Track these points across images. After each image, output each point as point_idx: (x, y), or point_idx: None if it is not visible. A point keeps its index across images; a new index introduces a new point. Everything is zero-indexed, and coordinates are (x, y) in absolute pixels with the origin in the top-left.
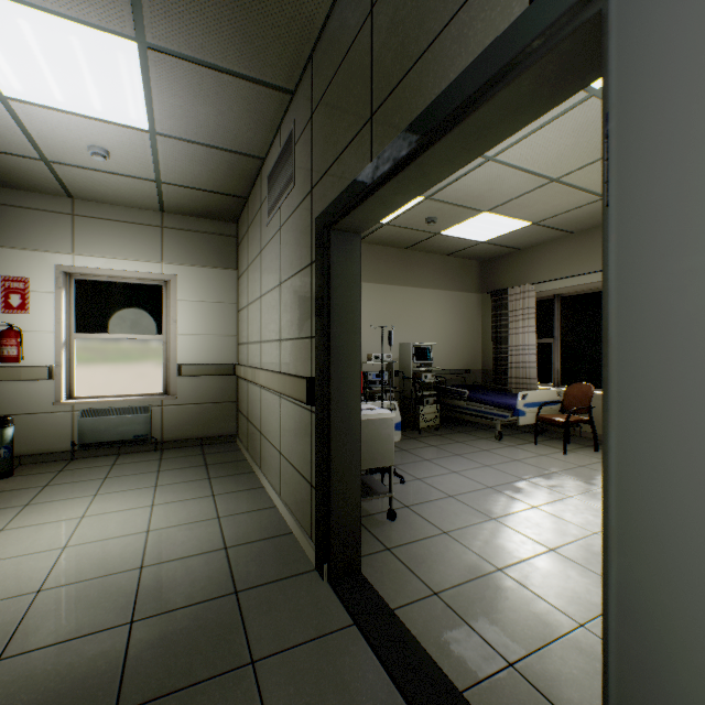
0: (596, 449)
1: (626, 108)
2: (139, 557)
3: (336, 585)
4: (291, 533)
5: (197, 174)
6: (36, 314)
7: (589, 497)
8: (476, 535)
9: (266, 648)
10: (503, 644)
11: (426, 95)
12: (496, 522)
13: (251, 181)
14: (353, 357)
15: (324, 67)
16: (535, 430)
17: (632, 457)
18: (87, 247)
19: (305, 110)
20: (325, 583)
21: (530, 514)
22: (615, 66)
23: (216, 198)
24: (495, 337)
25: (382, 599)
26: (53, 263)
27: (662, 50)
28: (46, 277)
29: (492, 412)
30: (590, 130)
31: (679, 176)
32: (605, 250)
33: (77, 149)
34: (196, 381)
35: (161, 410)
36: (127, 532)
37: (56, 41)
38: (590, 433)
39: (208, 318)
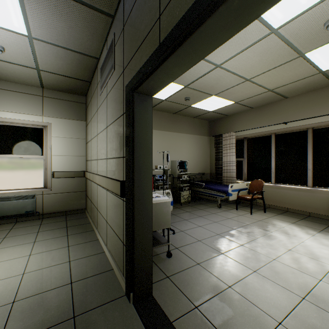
0: (265, 211)
1: None
2: (13, 294)
3: (137, 307)
4: (112, 270)
5: (60, 66)
6: None
7: (267, 238)
8: (215, 265)
9: None
10: None
11: None
12: (224, 255)
13: (92, 72)
14: (147, 169)
15: None
16: (237, 202)
17: None
18: None
19: (120, 25)
20: (131, 305)
21: (240, 250)
22: None
23: (73, 81)
24: (216, 157)
25: (165, 315)
26: None
27: None
28: None
29: (216, 194)
30: (268, 53)
31: None
32: None
33: None
34: (63, 180)
35: (42, 196)
36: (9, 275)
37: None
38: (261, 203)
39: (70, 147)
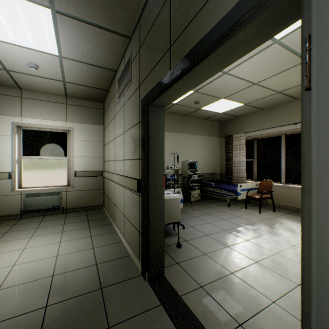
0: (274, 211)
1: (323, 31)
2: (52, 270)
3: (152, 283)
4: (129, 256)
5: (83, 78)
6: (2, 146)
7: (272, 234)
8: (220, 255)
9: (116, 319)
10: (236, 314)
11: (199, 35)
12: (229, 248)
13: (110, 82)
14: (160, 169)
15: (146, 24)
16: (246, 202)
17: (328, 236)
18: (28, 113)
19: (136, 46)
20: (146, 282)
21: (245, 244)
22: (315, 7)
23: (93, 90)
24: (226, 158)
25: (175, 291)
26: (11, 121)
27: None
28: (8, 128)
29: (226, 193)
30: (273, 60)
31: None
32: (303, 115)
33: (22, 64)
34: (83, 179)
35: (66, 193)
36: (46, 256)
37: (8, 7)
38: (271, 203)
39: (89, 149)
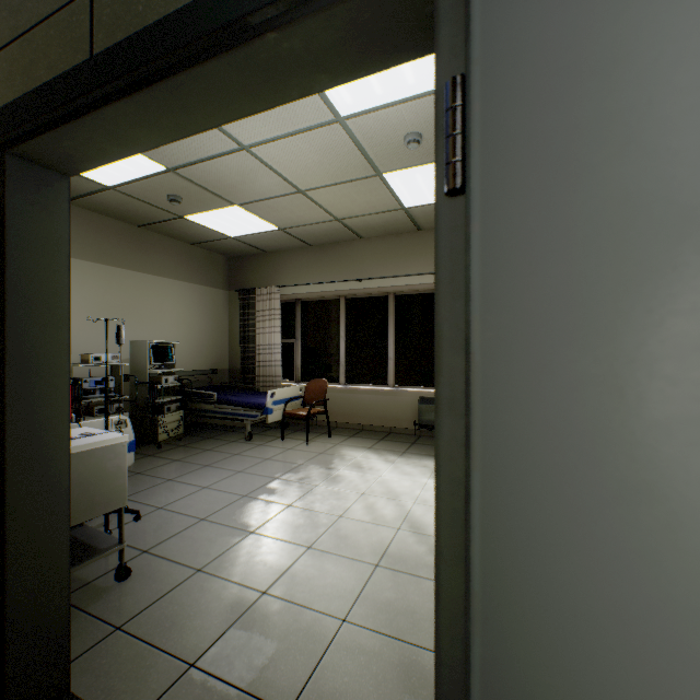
0: (330, 435)
1: (495, 66)
2: None
3: None
4: None
5: None
6: None
7: (332, 482)
8: (236, 560)
9: None
10: (279, 690)
11: None
12: (255, 536)
13: None
14: (54, 365)
15: None
16: (283, 425)
17: (504, 503)
18: None
19: None
20: None
21: (287, 515)
22: (480, 11)
23: None
24: (243, 336)
25: None
26: None
27: (543, 2)
28: None
29: (243, 413)
30: (334, 154)
31: (564, 161)
32: (439, 246)
33: None
34: None
35: None
36: None
37: None
38: (325, 421)
39: None
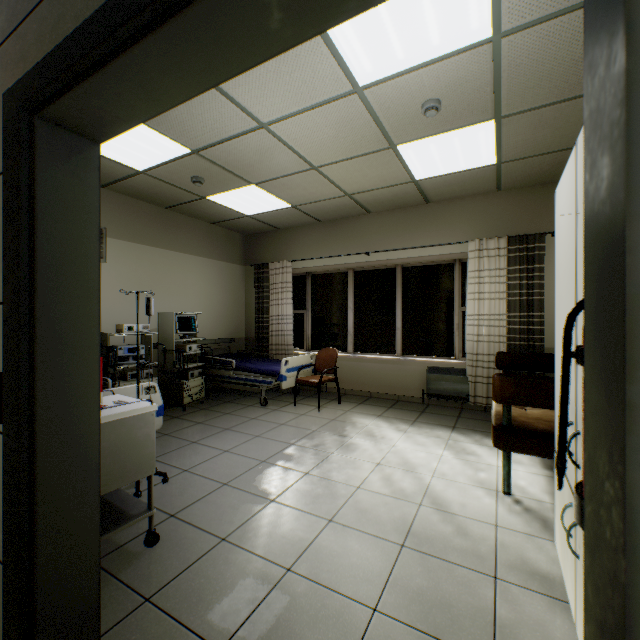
0: (340, 402)
1: None
2: None
3: None
4: None
5: None
6: None
7: (346, 450)
8: (259, 530)
9: None
10: None
11: None
12: (276, 504)
13: None
14: (84, 337)
15: None
16: (296, 392)
17: None
18: None
19: None
20: None
21: (305, 484)
22: None
23: None
24: (258, 307)
25: None
26: None
27: None
28: None
29: (259, 379)
30: (349, 127)
31: None
32: (634, 158)
33: None
34: None
35: None
36: None
37: None
38: (334, 388)
39: None
